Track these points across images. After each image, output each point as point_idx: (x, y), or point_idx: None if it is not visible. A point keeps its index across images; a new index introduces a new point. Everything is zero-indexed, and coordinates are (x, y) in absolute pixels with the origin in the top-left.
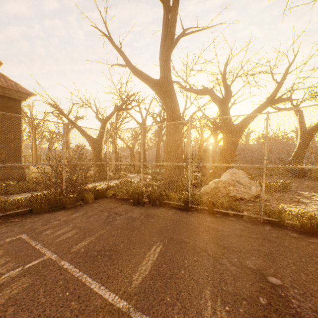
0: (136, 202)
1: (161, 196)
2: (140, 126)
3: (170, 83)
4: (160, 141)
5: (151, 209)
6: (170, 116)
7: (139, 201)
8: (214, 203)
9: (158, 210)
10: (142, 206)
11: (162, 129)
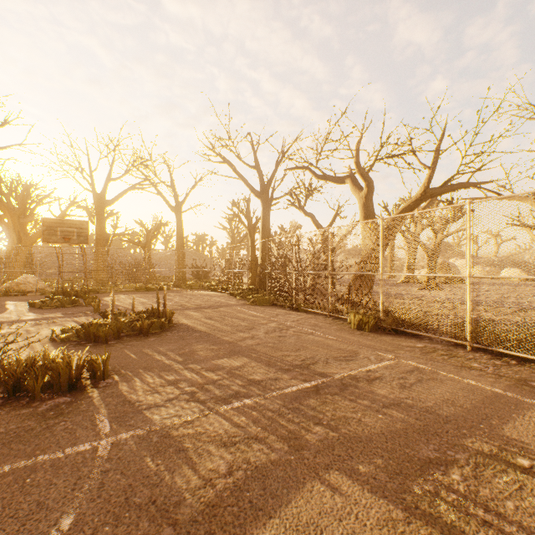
0: None
1: None
2: None
3: None
4: None
5: None
6: None
7: None
8: (9, 291)
9: None
10: None
11: None
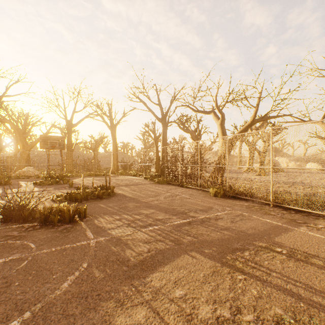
0: None
1: None
2: None
3: None
4: None
5: None
6: None
7: None
8: (20, 176)
9: None
10: None
11: None
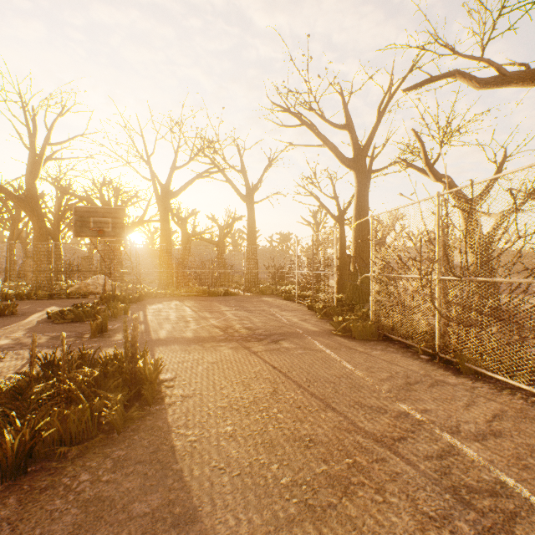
0: (5, 300)
1: (30, 293)
2: (6, 242)
3: (37, 204)
4: (16, 239)
5: (21, 301)
6: (37, 232)
7: (7, 299)
8: (71, 293)
9: (27, 301)
10: (12, 301)
11: (21, 220)
